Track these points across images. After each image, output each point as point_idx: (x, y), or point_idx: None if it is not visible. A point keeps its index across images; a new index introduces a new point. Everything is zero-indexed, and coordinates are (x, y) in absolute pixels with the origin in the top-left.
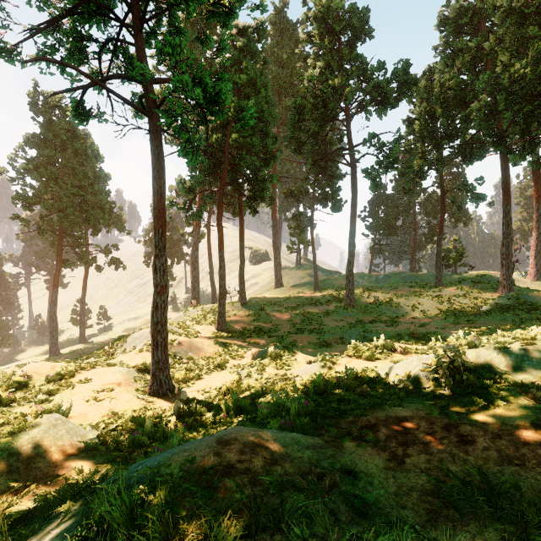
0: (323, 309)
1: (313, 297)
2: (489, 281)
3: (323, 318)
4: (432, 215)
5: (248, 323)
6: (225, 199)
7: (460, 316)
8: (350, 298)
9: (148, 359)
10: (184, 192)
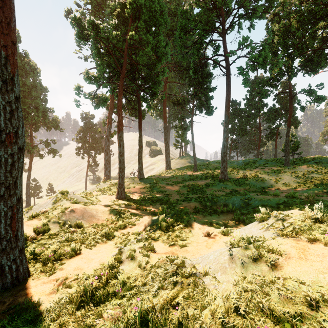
0: (204, 182)
1: (194, 175)
2: (327, 162)
3: (204, 189)
4: (272, 121)
5: (144, 193)
6: (130, 106)
7: (324, 186)
8: (224, 174)
9: (32, 228)
10: (89, 82)
